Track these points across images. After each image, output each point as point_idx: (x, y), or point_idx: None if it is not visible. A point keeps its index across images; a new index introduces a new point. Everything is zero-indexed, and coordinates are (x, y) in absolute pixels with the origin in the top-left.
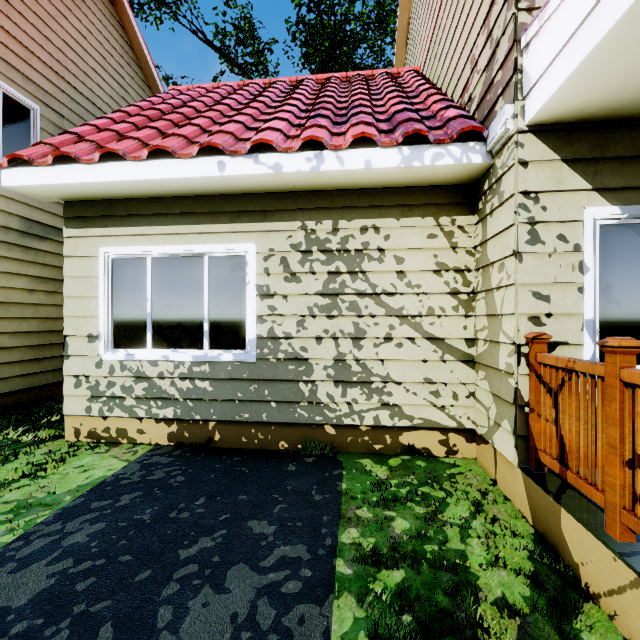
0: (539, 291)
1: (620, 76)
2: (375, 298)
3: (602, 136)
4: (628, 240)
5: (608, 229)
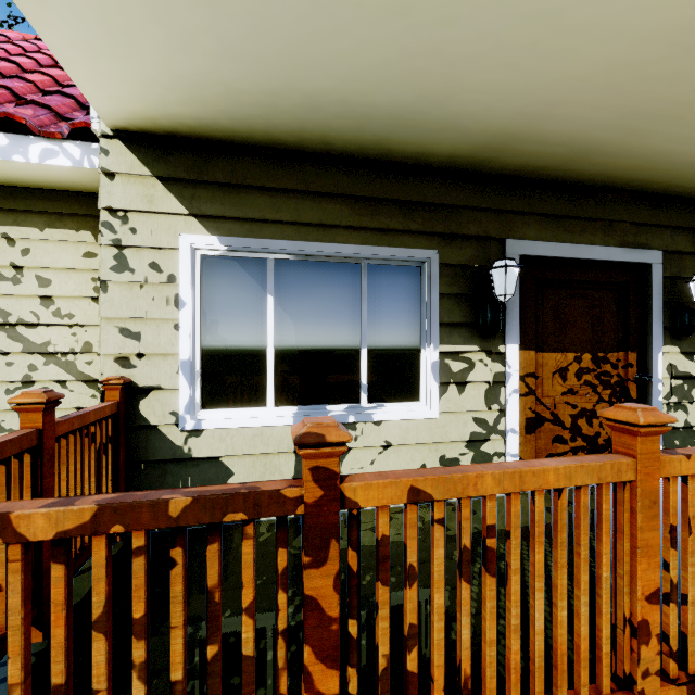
0: (129, 327)
1: (137, 83)
2: (8, 330)
3: (201, 157)
4: (235, 274)
5: (214, 261)
